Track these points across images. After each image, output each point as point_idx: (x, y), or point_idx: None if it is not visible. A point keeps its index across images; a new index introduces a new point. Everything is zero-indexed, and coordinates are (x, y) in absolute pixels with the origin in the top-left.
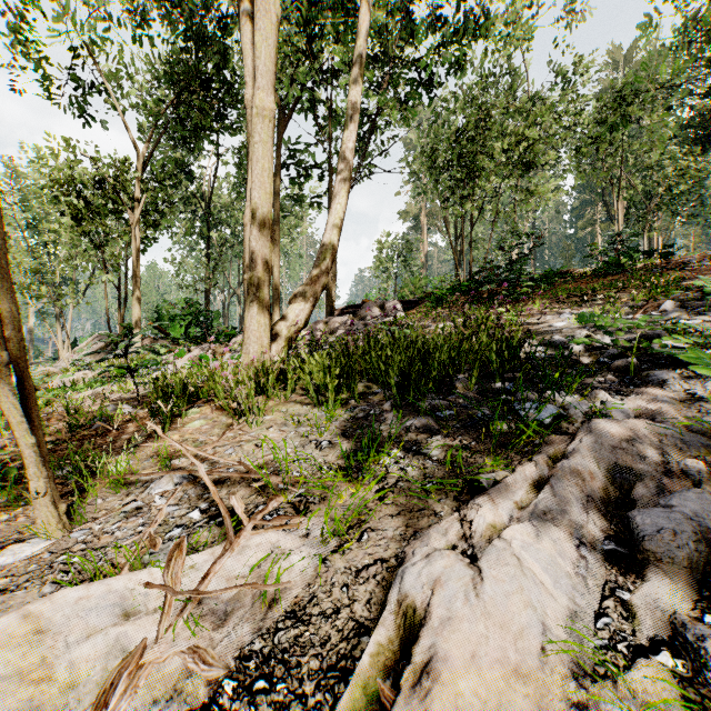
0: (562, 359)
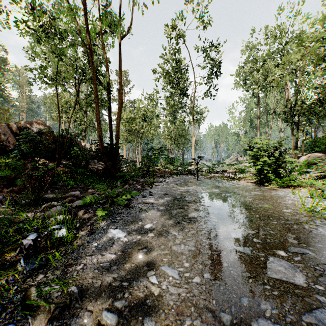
0: None
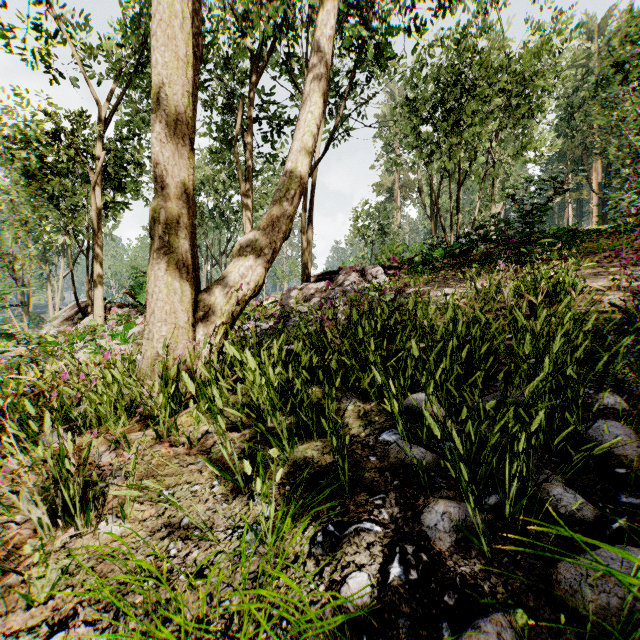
0: None
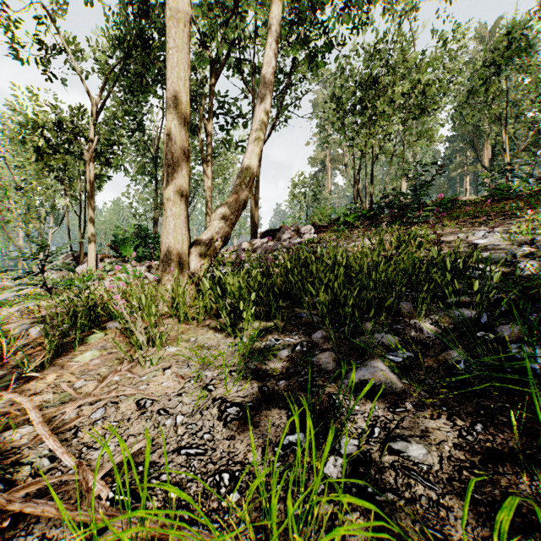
0: (531, 279)
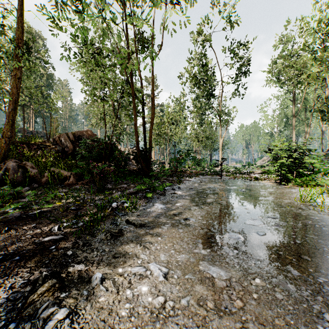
0: None
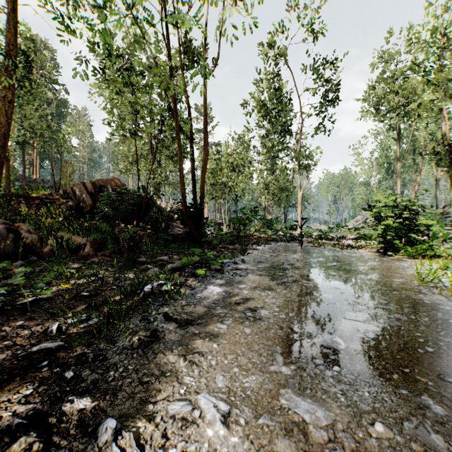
0: None
